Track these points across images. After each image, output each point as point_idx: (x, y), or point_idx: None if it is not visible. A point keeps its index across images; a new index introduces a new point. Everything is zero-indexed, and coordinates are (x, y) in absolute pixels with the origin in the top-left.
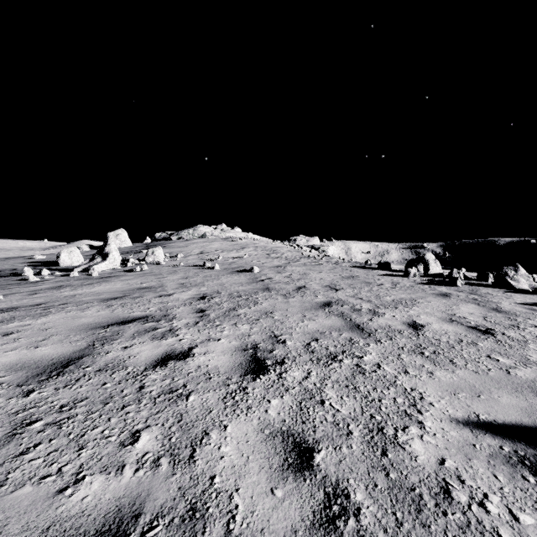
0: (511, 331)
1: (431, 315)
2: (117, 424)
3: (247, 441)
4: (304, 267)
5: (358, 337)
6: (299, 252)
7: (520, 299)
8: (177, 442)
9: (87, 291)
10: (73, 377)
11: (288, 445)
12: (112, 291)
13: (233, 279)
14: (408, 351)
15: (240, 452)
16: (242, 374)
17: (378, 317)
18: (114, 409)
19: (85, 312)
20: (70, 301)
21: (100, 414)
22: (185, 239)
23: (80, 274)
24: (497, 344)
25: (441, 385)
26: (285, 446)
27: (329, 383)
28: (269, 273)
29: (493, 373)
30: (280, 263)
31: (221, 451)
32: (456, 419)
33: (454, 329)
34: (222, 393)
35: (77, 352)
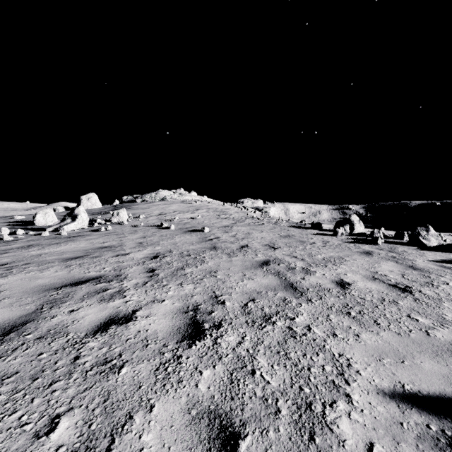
0: (426, 288)
1: (356, 273)
2: (38, 407)
3: (172, 426)
4: (248, 227)
5: (291, 297)
6: (245, 214)
7: (432, 256)
8: (97, 430)
9: (53, 250)
10: (10, 347)
11: (213, 430)
12: (75, 250)
13: (185, 239)
14: (336, 311)
15: (161, 441)
16: (179, 340)
17: (310, 276)
18: (41, 387)
19: (43, 273)
20: (34, 261)
21: (24, 393)
22: (148, 202)
23: (50, 234)
24: (415, 302)
25: (367, 349)
26: (210, 431)
27: (261, 349)
28: (218, 233)
29: (414, 335)
30: (228, 223)
31: (142, 441)
32: (383, 391)
33: (377, 287)
34: (156, 363)
35: (23, 317)
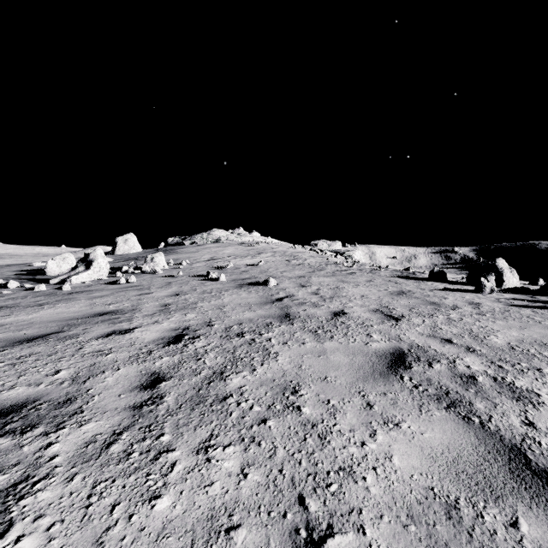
0: None
1: None
2: None
3: None
4: (333, 277)
5: None
6: (324, 258)
7: None
8: None
9: (20, 319)
10: None
11: None
12: (54, 319)
13: (239, 298)
14: None
15: None
16: None
17: (538, 410)
18: None
19: None
20: None
21: None
22: (199, 244)
23: (49, 288)
24: None
25: None
26: None
27: None
28: (290, 288)
29: None
30: (303, 271)
31: None
32: None
33: None
34: None
35: None
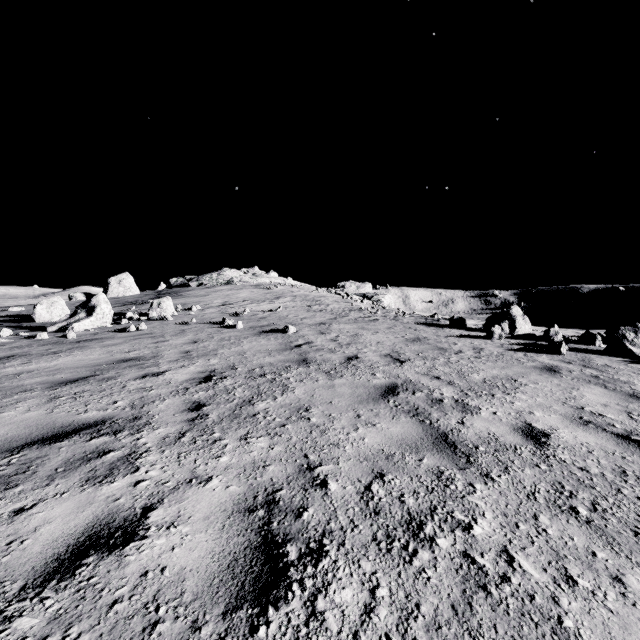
0: None
1: (550, 411)
2: None
3: None
4: (354, 324)
5: (451, 467)
6: (349, 303)
7: None
8: None
9: (43, 366)
10: None
11: None
12: (79, 366)
13: (259, 345)
14: (546, 504)
15: None
16: (230, 604)
17: (472, 416)
18: None
19: (3, 413)
20: (2, 387)
21: None
22: (207, 286)
23: (51, 336)
24: None
25: None
26: None
27: (420, 635)
28: (309, 335)
29: None
30: (324, 318)
31: None
32: None
33: (597, 441)
34: None
35: None
